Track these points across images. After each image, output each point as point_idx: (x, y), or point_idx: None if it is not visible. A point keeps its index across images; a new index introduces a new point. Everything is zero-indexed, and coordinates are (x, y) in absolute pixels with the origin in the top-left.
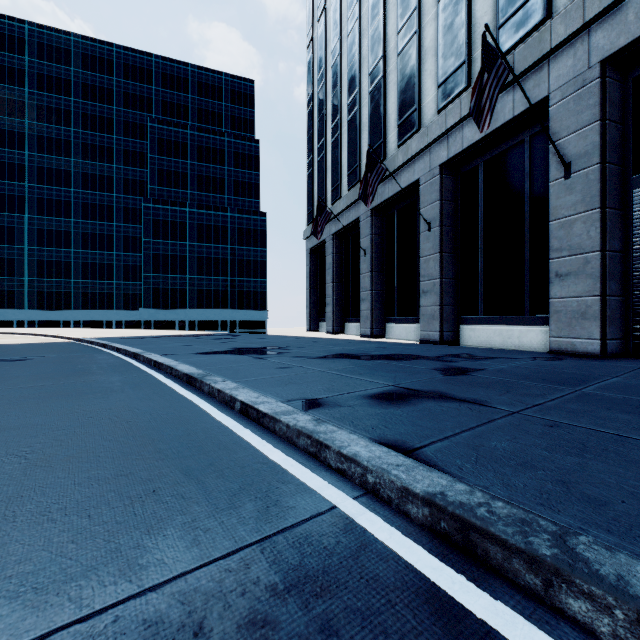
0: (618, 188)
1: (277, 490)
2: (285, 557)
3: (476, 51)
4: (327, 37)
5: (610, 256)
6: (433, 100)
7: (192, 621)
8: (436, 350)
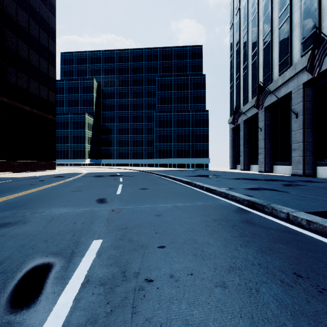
0: None
1: (216, 200)
2: (218, 204)
3: (323, 23)
4: (240, 22)
5: None
6: (298, 50)
7: (205, 206)
8: (294, 178)
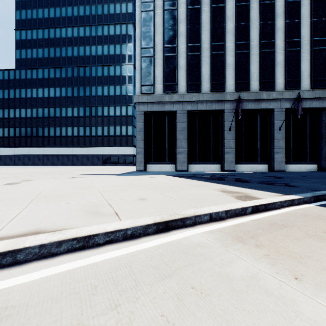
0: None
1: None
2: None
3: (302, 80)
4: None
5: None
6: (282, 83)
7: None
8: None
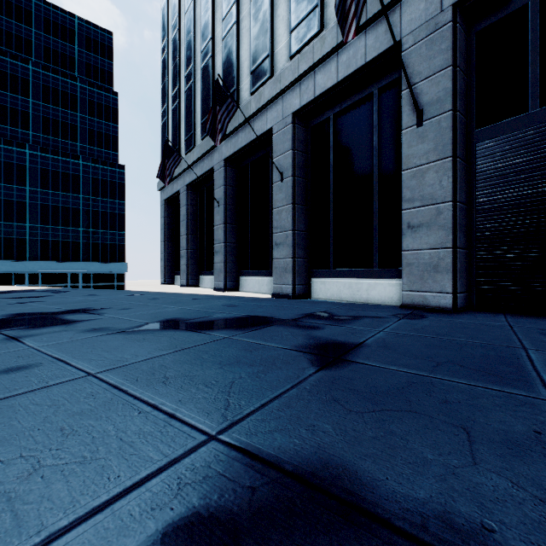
0: (464, 140)
1: None
2: None
3: None
4: None
5: (460, 207)
6: (286, 46)
7: None
8: (291, 307)
